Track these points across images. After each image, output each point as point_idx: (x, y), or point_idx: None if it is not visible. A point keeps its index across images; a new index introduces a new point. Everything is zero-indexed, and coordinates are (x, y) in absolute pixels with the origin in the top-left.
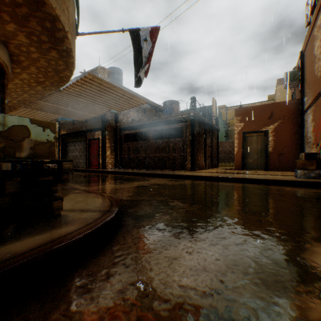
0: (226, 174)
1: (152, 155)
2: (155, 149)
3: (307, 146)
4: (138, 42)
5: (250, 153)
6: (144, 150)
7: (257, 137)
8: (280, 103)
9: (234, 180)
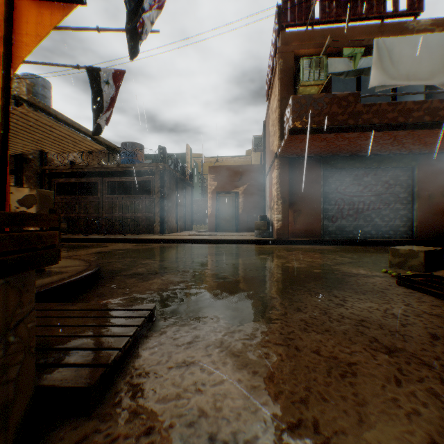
0: (198, 236)
1: (106, 215)
2: (111, 206)
3: (267, 209)
4: (98, 83)
5: (223, 214)
6: (94, 207)
7: (230, 198)
8: (249, 166)
9: (204, 241)
